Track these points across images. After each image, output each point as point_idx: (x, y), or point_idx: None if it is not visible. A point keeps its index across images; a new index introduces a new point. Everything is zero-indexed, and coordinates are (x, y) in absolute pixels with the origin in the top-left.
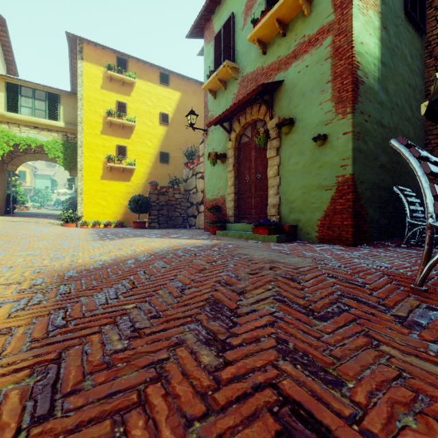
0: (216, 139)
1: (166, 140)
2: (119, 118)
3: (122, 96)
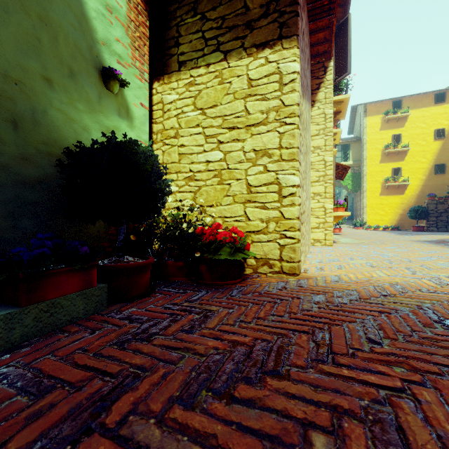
0: None
1: (442, 152)
2: (394, 148)
3: (397, 130)
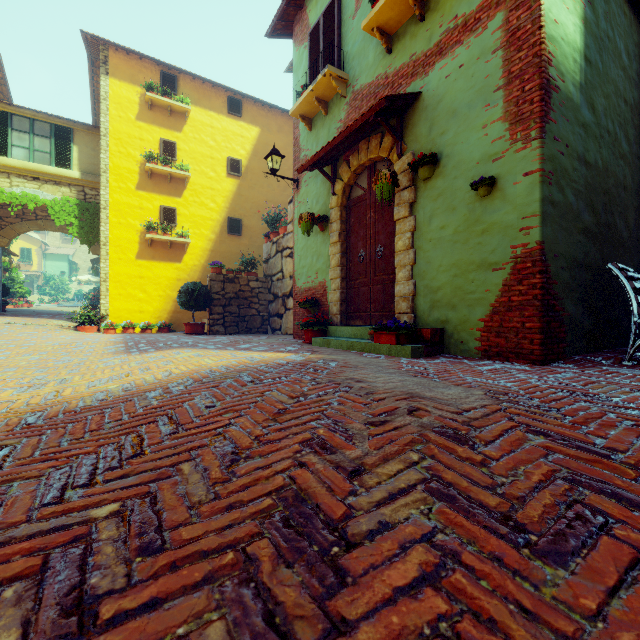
0: (312, 193)
1: (237, 200)
2: (164, 165)
3: (170, 132)
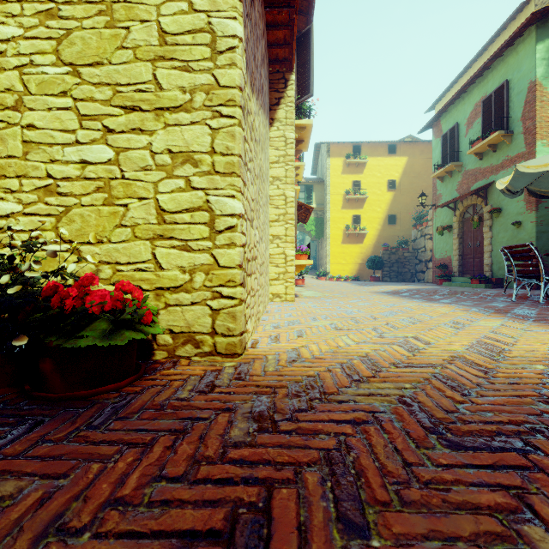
0: (443, 213)
1: (393, 204)
2: (355, 194)
3: (357, 176)
